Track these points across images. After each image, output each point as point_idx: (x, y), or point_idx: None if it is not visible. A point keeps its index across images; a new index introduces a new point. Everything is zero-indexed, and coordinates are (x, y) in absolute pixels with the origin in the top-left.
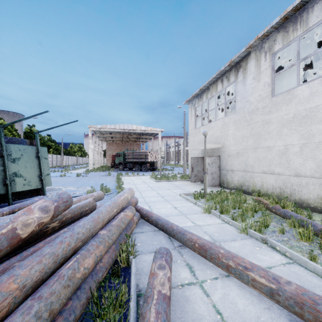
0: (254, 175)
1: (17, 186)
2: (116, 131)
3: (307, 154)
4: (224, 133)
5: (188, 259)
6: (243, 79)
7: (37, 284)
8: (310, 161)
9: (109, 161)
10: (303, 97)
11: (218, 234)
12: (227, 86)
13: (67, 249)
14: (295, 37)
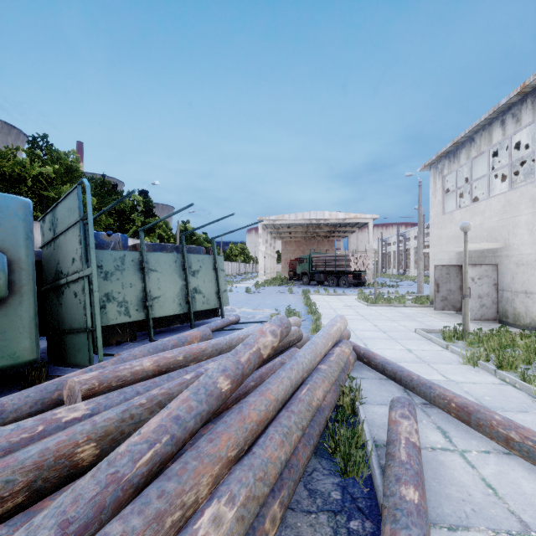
0: None
1: (197, 305)
2: (298, 223)
3: None
4: (508, 221)
5: (439, 422)
6: None
7: (284, 402)
8: None
9: (286, 269)
10: None
11: (491, 398)
12: (514, 132)
13: (298, 377)
14: None
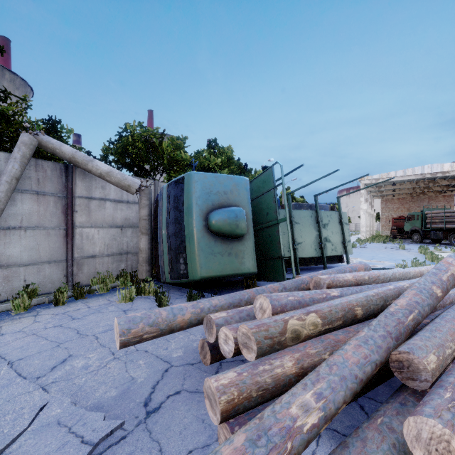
0: None
1: (327, 251)
2: (406, 179)
3: None
4: None
5: None
6: None
7: None
8: None
9: (386, 227)
10: None
11: None
12: None
13: None
14: None
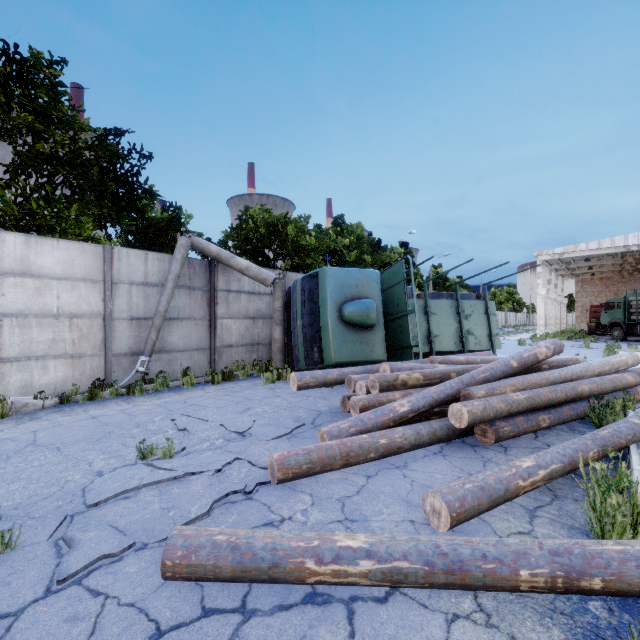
0: None
1: (470, 345)
2: (602, 253)
3: None
4: None
5: None
6: None
7: (554, 383)
8: None
9: (583, 319)
10: None
11: None
12: None
13: (566, 376)
14: None
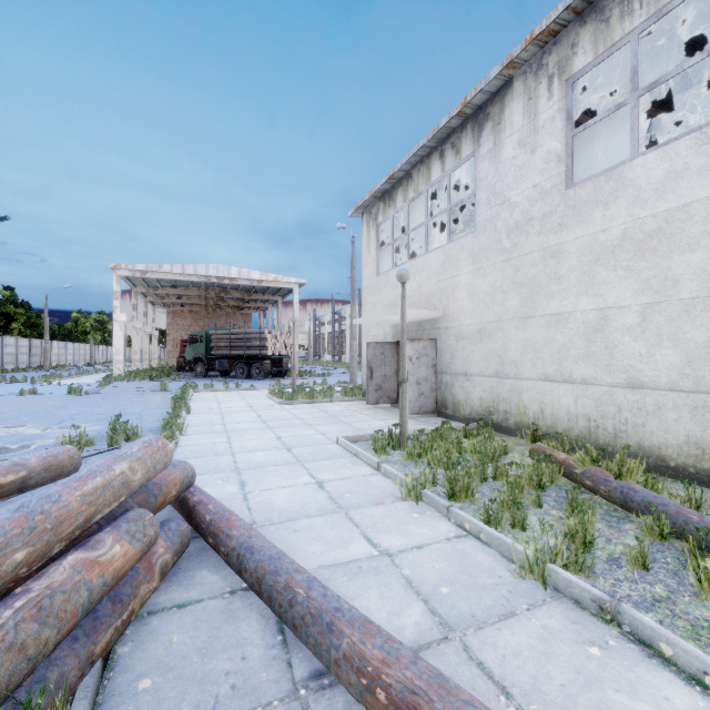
0: (521, 385)
1: None
2: (187, 279)
3: (658, 330)
4: (447, 282)
5: None
6: (495, 148)
7: None
8: (668, 348)
9: (175, 354)
10: (649, 184)
11: (451, 588)
12: (454, 167)
13: None
14: (626, 34)
